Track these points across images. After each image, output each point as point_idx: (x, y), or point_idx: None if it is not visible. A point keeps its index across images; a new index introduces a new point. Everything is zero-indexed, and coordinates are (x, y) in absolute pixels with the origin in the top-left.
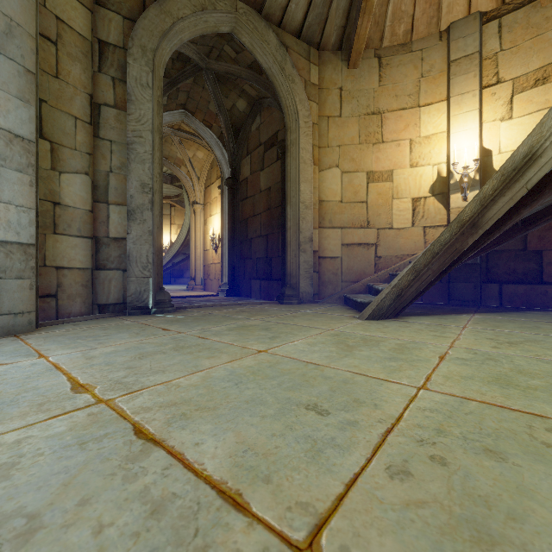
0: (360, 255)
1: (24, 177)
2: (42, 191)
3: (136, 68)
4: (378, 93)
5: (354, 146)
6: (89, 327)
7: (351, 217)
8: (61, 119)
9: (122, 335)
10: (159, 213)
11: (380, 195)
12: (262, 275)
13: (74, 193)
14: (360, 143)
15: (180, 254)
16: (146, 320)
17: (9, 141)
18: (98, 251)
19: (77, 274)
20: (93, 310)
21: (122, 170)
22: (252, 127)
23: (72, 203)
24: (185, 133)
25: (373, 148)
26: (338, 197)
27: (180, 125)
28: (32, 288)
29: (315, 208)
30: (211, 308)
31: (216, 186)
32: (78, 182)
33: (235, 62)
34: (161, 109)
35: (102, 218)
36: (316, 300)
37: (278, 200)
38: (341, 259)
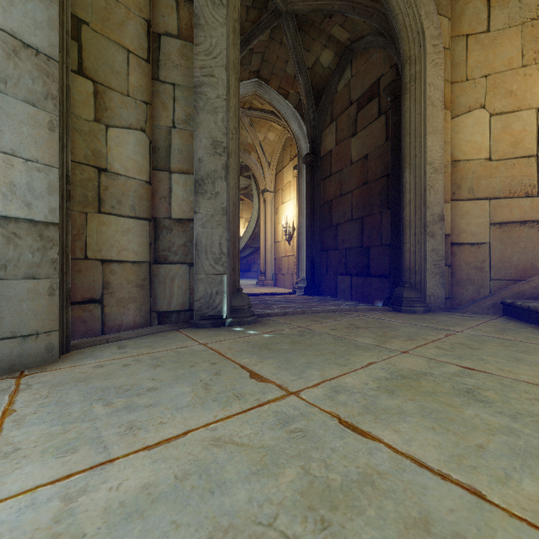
0: (523, 239)
1: (39, 114)
2: (82, 151)
3: None
4: None
5: (514, 71)
6: (136, 355)
7: (507, 182)
8: (108, 51)
9: (178, 389)
10: (236, 184)
11: None
12: (354, 270)
13: (126, 156)
14: (525, 65)
15: (248, 247)
16: (219, 341)
17: (13, 51)
18: (158, 238)
19: (129, 270)
20: (151, 320)
21: (187, 124)
22: (338, 85)
23: (122, 170)
24: (256, 111)
25: None
26: (484, 153)
27: (252, 102)
28: (53, 293)
29: (445, 172)
30: (302, 316)
31: (290, 169)
32: (131, 141)
33: None
34: (238, 39)
35: (162, 192)
36: (448, 307)
37: (380, 169)
38: (490, 245)
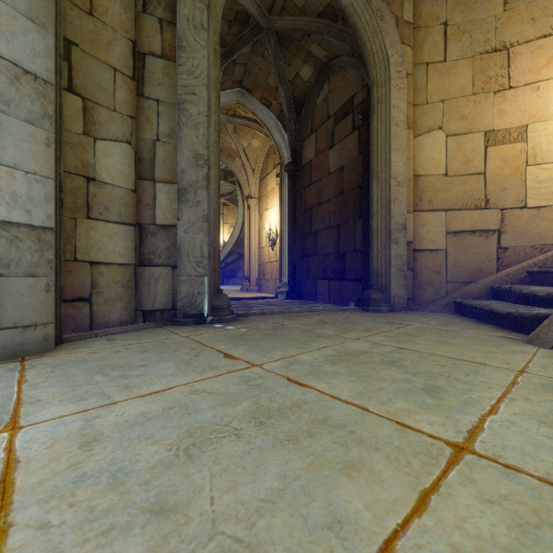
0: (474, 247)
1: (37, 132)
2: (72, 161)
3: (188, 5)
4: (502, 21)
5: (466, 98)
6: (124, 345)
7: (460, 195)
8: (96, 69)
9: (164, 365)
10: (216, 193)
11: (506, 162)
12: (331, 274)
13: (113, 167)
14: (475, 93)
15: (233, 253)
16: (200, 334)
17: (15, 77)
18: (143, 242)
19: (116, 272)
20: (136, 318)
21: (170, 138)
22: (317, 99)
23: (109, 179)
24: (240, 118)
25: (495, 98)
26: (441, 170)
27: (235, 110)
28: (49, 290)
29: (409, 185)
30: (279, 316)
31: (273, 176)
32: (117, 152)
33: (303, 13)
34: (218, 60)
35: (147, 200)
36: (411, 307)
37: (354, 181)
38: (446, 252)
